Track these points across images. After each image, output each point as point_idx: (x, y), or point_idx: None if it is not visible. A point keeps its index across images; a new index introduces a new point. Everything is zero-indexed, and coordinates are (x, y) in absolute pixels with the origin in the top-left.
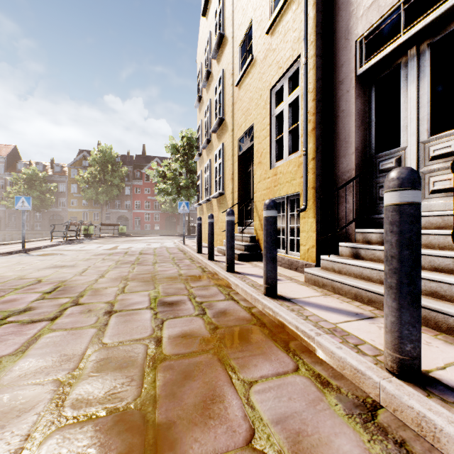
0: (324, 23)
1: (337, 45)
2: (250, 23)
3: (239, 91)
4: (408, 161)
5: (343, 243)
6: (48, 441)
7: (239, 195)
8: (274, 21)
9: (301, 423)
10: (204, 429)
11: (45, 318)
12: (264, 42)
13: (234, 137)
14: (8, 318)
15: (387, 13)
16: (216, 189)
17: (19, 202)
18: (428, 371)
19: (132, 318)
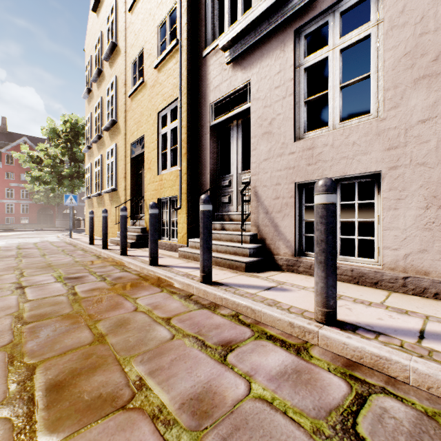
0: (193, 83)
1: (200, 101)
2: (141, 50)
3: (132, 102)
4: (234, 183)
5: None
6: (27, 327)
7: (132, 192)
8: (160, 62)
9: (159, 303)
10: (114, 311)
11: None
12: (153, 73)
13: (127, 141)
14: None
15: (224, 96)
16: (109, 185)
17: None
18: (216, 281)
19: (45, 287)
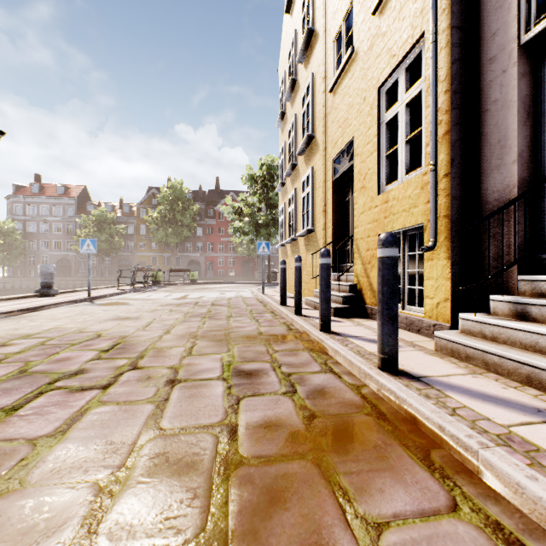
0: None
1: (485, 7)
2: (348, 7)
3: (334, 97)
4: None
5: (498, 296)
6: None
7: (334, 232)
8: None
9: None
10: None
11: (97, 385)
12: (369, 27)
13: (327, 158)
14: (56, 383)
15: None
16: (303, 226)
17: (84, 245)
18: None
19: (199, 392)
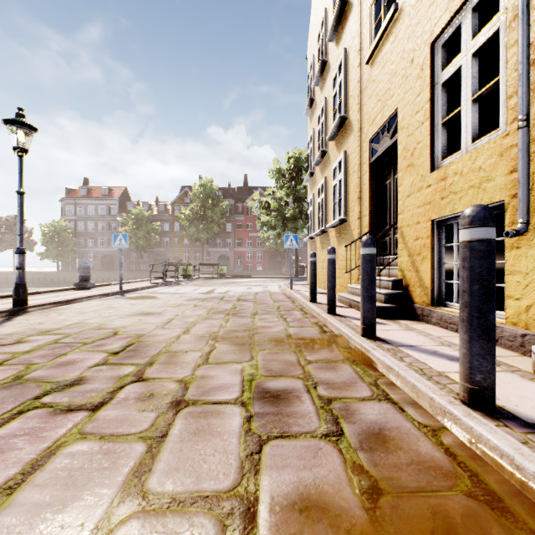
0: None
1: None
2: None
3: (371, 69)
4: None
5: None
6: None
7: (371, 220)
8: None
9: None
10: None
11: (88, 403)
12: None
13: (363, 139)
14: (44, 397)
15: None
16: (335, 216)
17: (117, 240)
18: None
19: (208, 424)
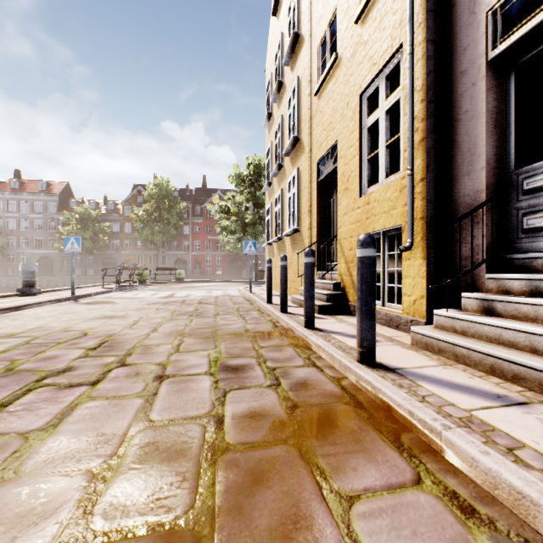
0: None
1: (457, 23)
2: (333, 14)
3: (319, 101)
4: None
5: (468, 293)
6: None
7: (319, 231)
8: (365, 5)
9: None
10: None
11: (86, 381)
12: (352, 35)
13: (312, 160)
14: (44, 380)
15: None
16: (290, 225)
17: (68, 243)
18: None
19: (187, 386)
